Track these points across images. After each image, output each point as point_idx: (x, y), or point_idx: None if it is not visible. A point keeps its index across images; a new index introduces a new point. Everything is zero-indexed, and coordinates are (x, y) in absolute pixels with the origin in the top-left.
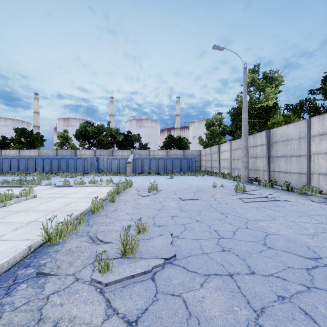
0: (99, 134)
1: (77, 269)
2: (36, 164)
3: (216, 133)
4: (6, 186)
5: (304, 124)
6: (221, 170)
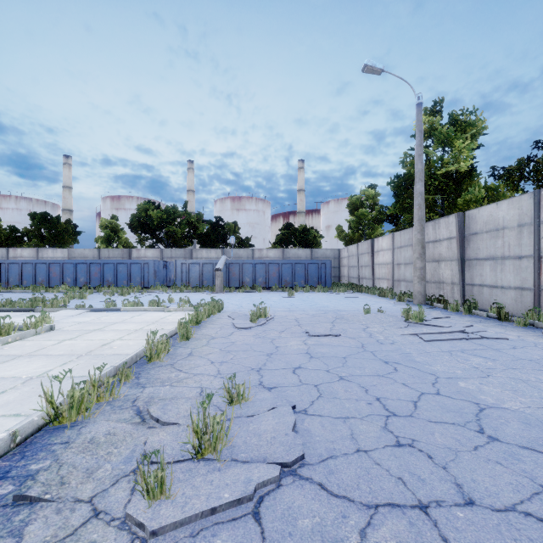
0: (170, 222)
1: (101, 485)
2: (63, 272)
3: (366, 220)
4: (8, 309)
5: (529, 201)
6: (376, 283)
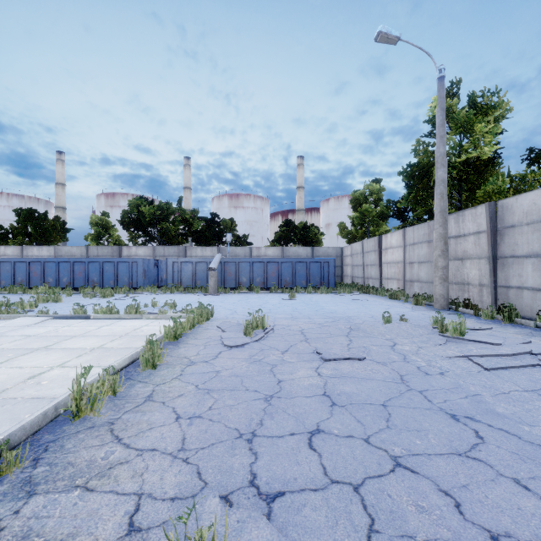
0: (163, 218)
1: None
2: (44, 271)
3: (370, 216)
4: None
5: None
6: (384, 284)
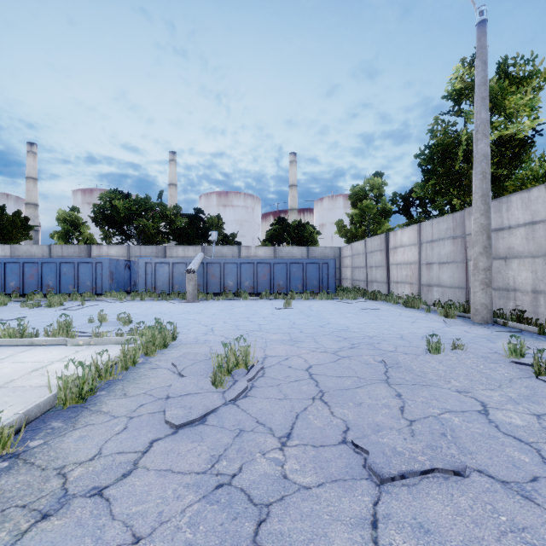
0: (140, 214)
1: None
2: None
3: (371, 213)
4: None
5: None
6: (392, 288)
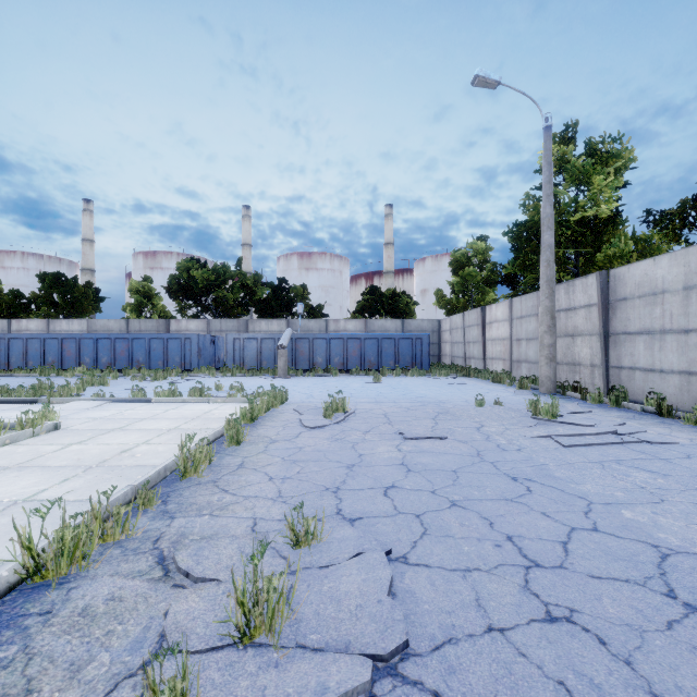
0: (219, 284)
1: (90, 695)
2: (80, 350)
3: (474, 282)
4: (3, 400)
5: None
6: (488, 365)
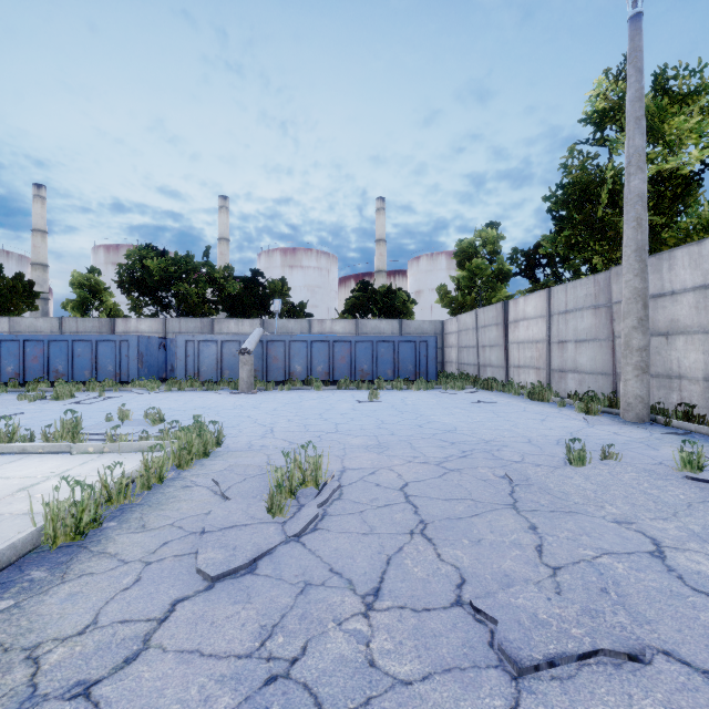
0: (180, 277)
1: None
2: None
3: (484, 276)
4: None
5: None
6: (512, 375)
